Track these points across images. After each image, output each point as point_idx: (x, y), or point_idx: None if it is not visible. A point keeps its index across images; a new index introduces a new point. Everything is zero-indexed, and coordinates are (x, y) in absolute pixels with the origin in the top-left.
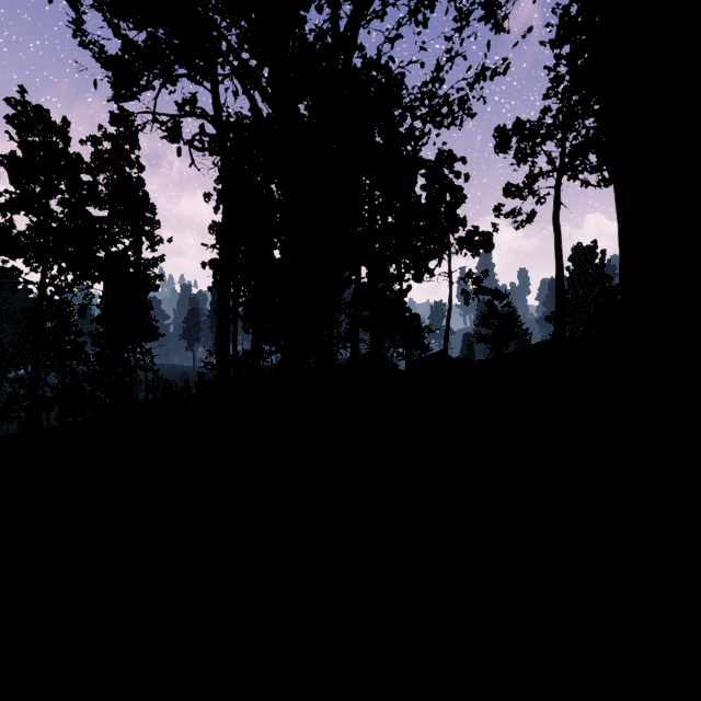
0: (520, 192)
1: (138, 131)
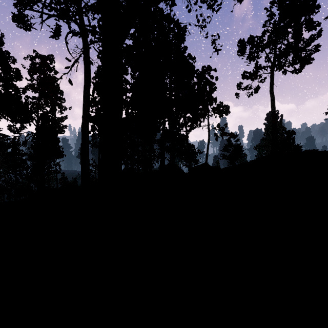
0: (251, 75)
1: (31, 26)
